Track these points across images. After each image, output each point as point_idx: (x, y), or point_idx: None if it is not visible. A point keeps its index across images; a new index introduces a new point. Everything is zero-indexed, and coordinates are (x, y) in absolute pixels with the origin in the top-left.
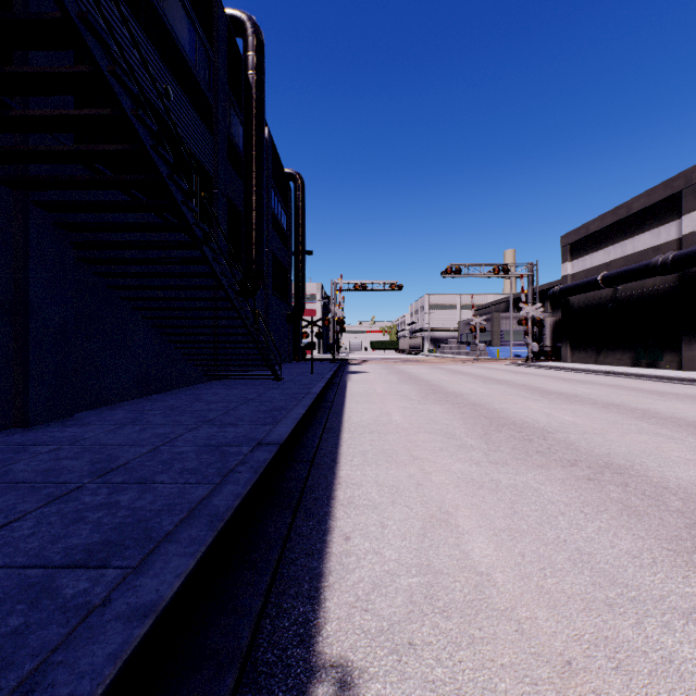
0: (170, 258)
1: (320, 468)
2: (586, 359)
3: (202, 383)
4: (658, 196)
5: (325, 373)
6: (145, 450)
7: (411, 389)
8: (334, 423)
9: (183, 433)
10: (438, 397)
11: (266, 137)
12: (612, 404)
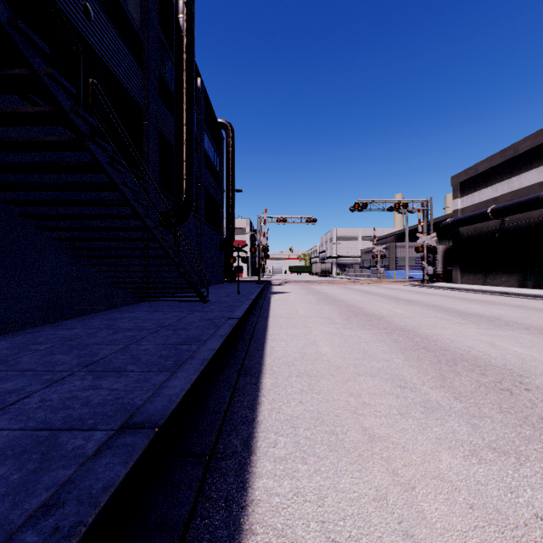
0: (56, 162)
1: (222, 468)
2: (475, 281)
3: (131, 304)
4: None
5: (251, 294)
6: None
7: (331, 311)
8: (254, 358)
9: (33, 391)
10: (361, 320)
11: (200, 86)
12: None
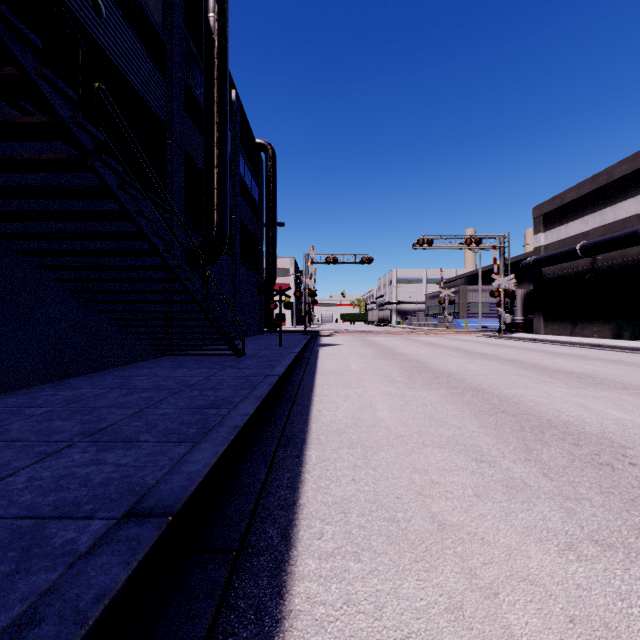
0: (56, 186)
1: (253, 567)
2: (561, 331)
3: (151, 359)
4: None
5: (295, 346)
6: None
7: (391, 366)
8: (297, 425)
9: (21, 467)
10: (426, 377)
11: (234, 100)
12: None
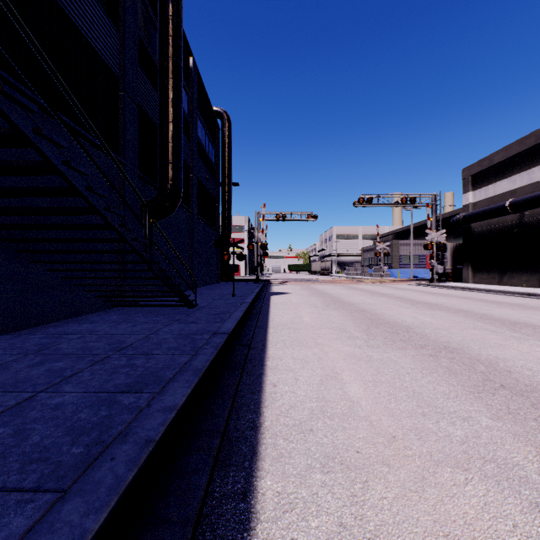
0: None
1: None
2: (489, 280)
3: (101, 311)
4: None
5: (247, 296)
6: None
7: (344, 318)
8: (245, 413)
9: None
10: (385, 332)
11: (192, 66)
12: None
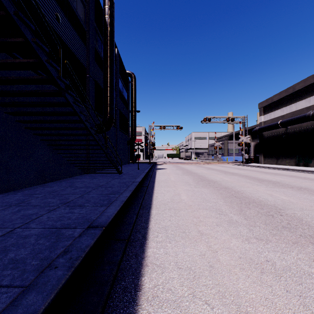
0: (47, 102)
1: (133, 245)
2: (271, 162)
3: (80, 175)
4: (309, 82)
5: (145, 169)
6: (1, 233)
7: (189, 178)
8: (147, 201)
9: (43, 214)
10: (204, 183)
11: (116, 53)
12: (301, 187)
